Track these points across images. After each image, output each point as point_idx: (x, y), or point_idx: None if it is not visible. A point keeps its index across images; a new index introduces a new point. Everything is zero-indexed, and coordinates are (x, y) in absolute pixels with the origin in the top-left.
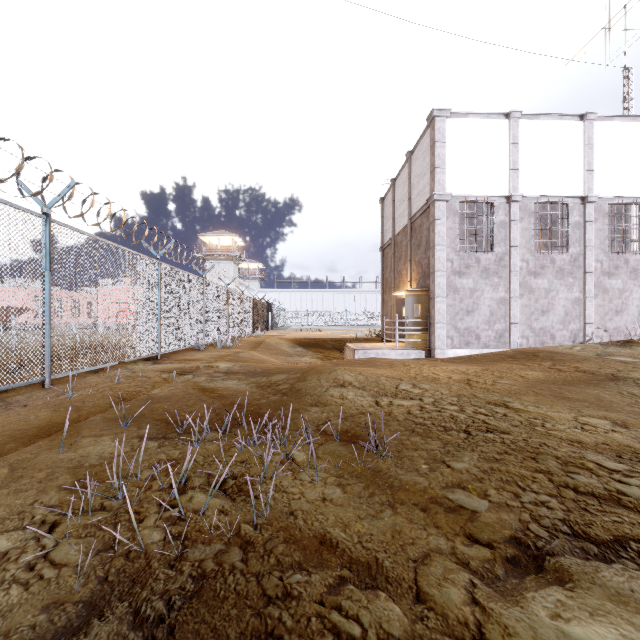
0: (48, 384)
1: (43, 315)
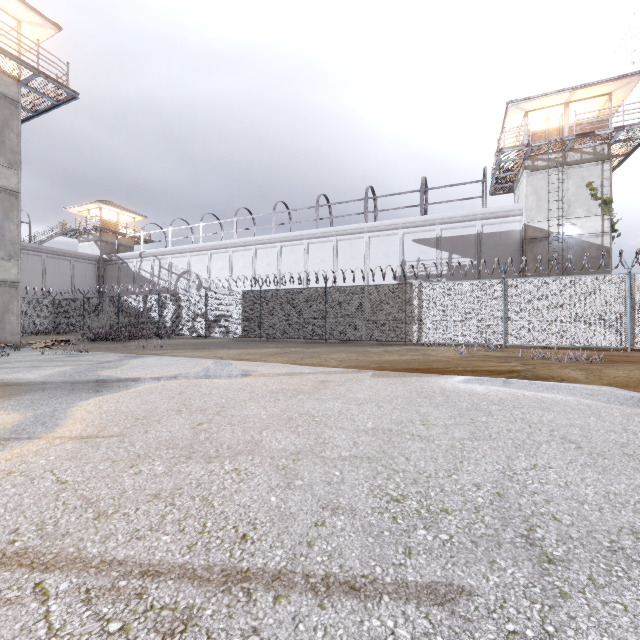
0: (629, 350)
1: (627, 318)
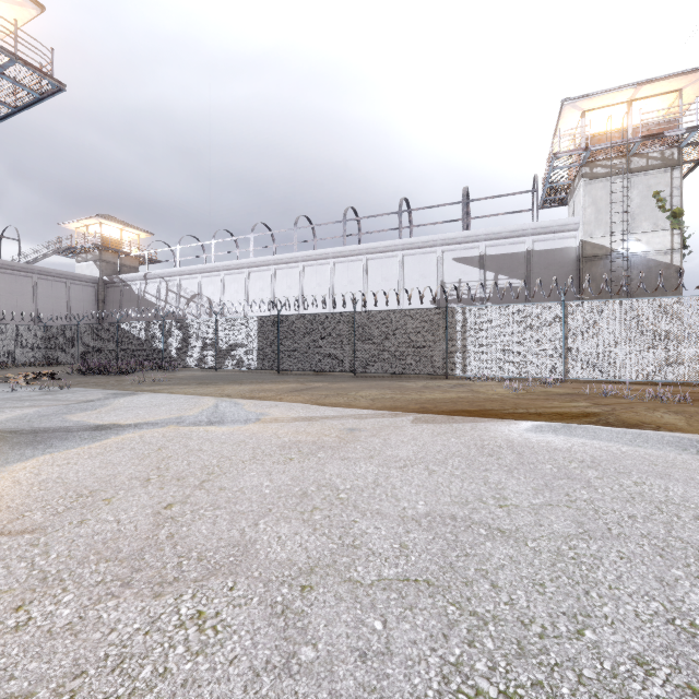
0: None
1: None
